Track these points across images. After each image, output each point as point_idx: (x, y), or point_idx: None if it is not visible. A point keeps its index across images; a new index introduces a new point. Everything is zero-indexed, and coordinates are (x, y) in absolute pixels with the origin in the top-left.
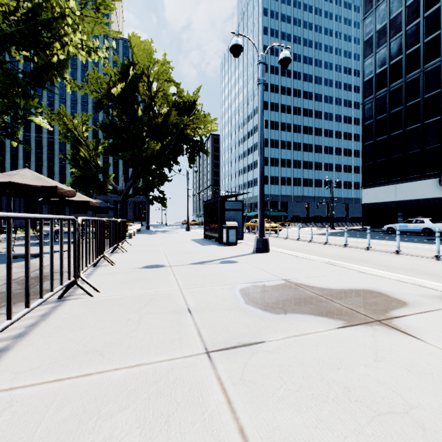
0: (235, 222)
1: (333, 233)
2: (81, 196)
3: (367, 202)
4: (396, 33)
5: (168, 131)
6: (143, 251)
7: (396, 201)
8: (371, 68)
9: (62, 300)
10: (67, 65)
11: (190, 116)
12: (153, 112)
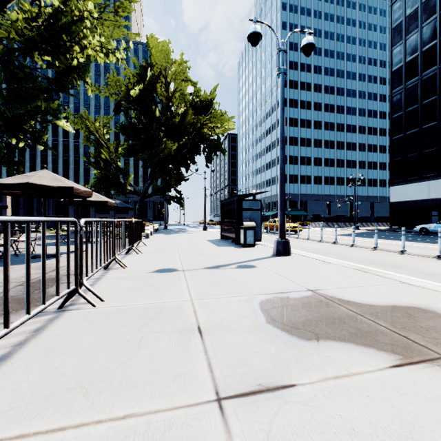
0: (253, 223)
1: (358, 233)
2: (100, 196)
3: (395, 200)
4: (429, 16)
5: (185, 131)
6: (158, 252)
7: (429, 199)
8: (401, 56)
9: (62, 310)
10: (88, 70)
11: (207, 115)
12: (170, 112)
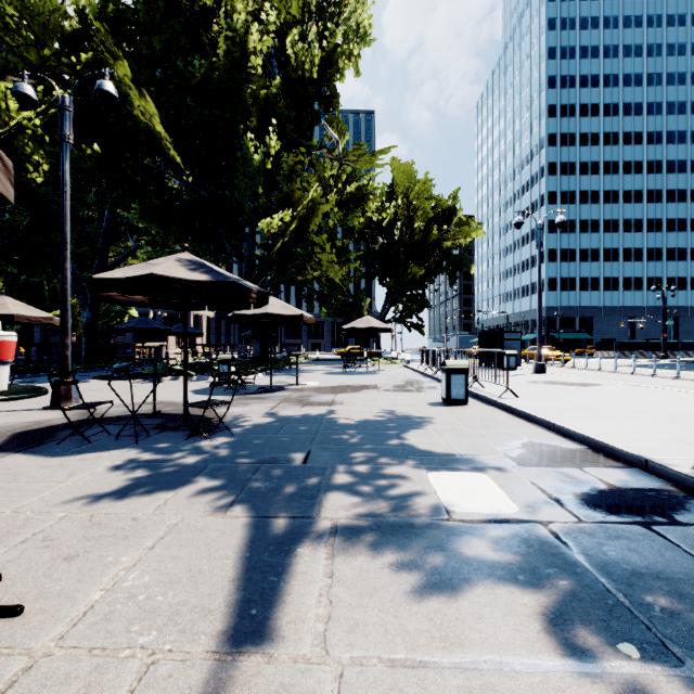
0: (514, 351)
1: (651, 365)
2: None
3: None
4: None
5: (429, 251)
6: None
7: None
8: None
9: None
10: None
11: (451, 228)
12: (412, 232)
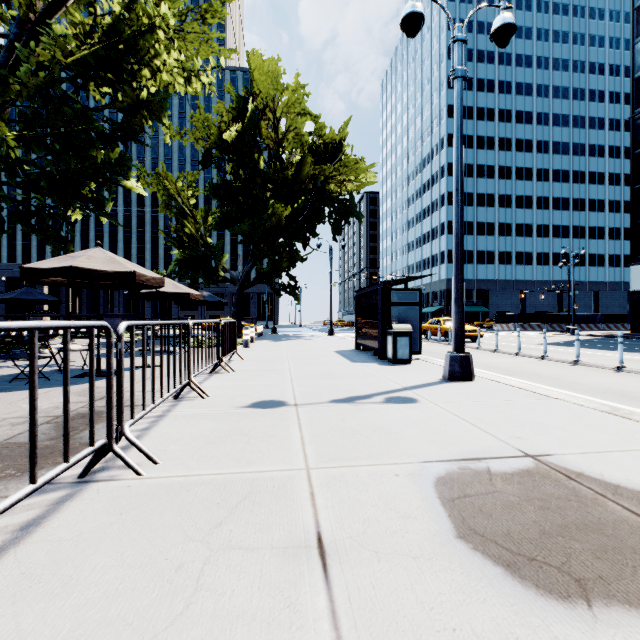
0: (407, 325)
1: None
2: (179, 286)
3: (639, 287)
4: None
5: (302, 188)
6: (259, 370)
7: None
8: None
9: (85, 480)
10: (166, 107)
11: (335, 163)
12: (281, 161)
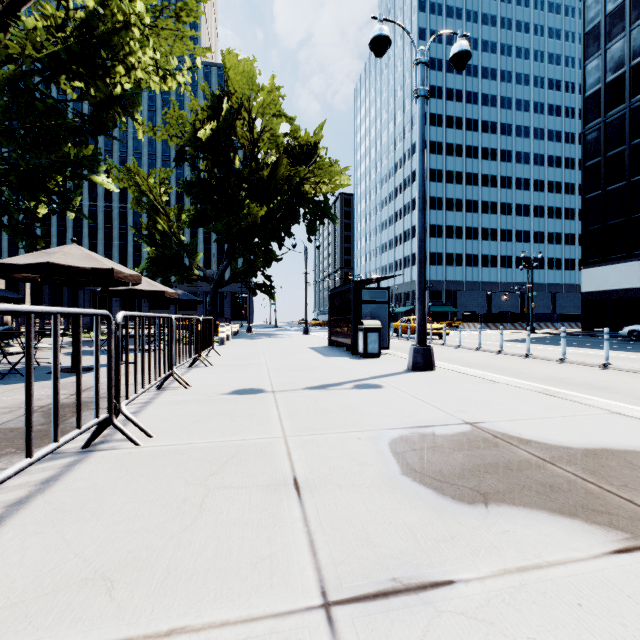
0: (377, 322)
1: (534, 338)
2: (154, 284)
3: (589, 289)
4: None
5: (278, 188)
6: (237, 364)
7: None
8: (598, 74)
9: (88, 450)
10: (138, 102)
11: (310, 165)
12: (256, 161)
